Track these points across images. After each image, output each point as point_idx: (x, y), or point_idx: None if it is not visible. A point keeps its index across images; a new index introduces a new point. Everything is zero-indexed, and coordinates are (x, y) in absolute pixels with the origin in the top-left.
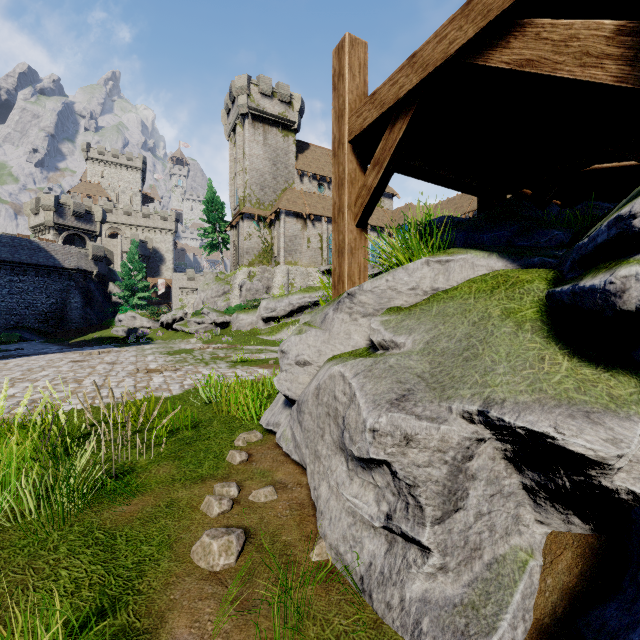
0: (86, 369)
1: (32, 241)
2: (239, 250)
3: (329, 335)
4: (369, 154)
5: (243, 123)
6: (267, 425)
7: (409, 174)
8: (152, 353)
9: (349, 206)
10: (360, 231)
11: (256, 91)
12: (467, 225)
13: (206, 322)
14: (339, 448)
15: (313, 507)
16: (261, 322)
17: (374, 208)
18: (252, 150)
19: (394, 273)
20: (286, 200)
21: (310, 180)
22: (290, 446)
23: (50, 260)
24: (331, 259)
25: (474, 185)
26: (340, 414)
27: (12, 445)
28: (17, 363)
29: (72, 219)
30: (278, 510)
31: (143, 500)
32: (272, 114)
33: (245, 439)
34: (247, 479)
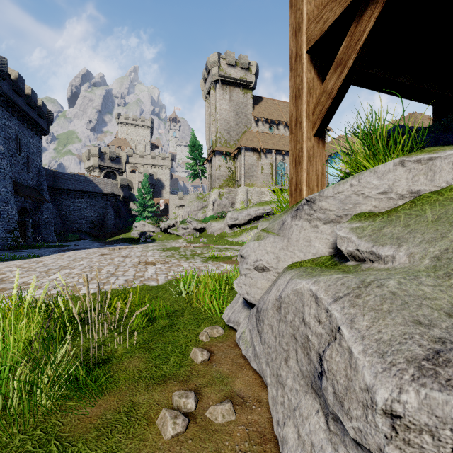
0: (107, 260)
1: (86, 177)
2: (212, 177)
3: (287, 242)
4: (326, 64)
5: (215, 87)
6: (228, 321)
7: (364, 85)
8: (152, 249)
9: (307, 115)
10: (318, 139)
11: (224, 63)
12: (434, 127)
13: (189, 228)
14: (311, 387)
15: (276, 442)
16: (227, 228)
17: (334, 114)
18: (221, 105)
19: (360, 177)
20: (245, 139)
21: (263, 123)
22: (249, 351)
23: (96, 188)
24: (279, 181)
25: (433, 91)
26: (313, 347)
27: (22, 329)
28: (69, 255)
29: (108, 162)
30: (236, 439)
31: (107, 401)
32: (235, 78)
33: (208, 334)
34: (206, 385)
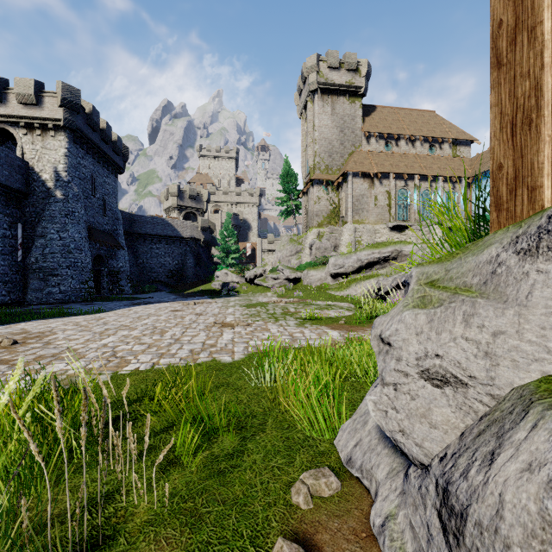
0: (177, 319)
1: (163, 219)
2: (309, 213)
3: (518, 315)
4: None
5: (313, 99)
6: (348, 463)
7: None
8: (233, 305)
9: None
10: None
11: (324, 67)
12: None
13: (280, 278)
14: None
15: None
16: (329, 278)
17: None
18: (321, 121)
19: None
20: (353, 162)
21: (377, 140)
22: None
23: (174, 232)
24: (399, 215)
25: None
26: None
27: None
28: (136, 310)
29: (188, 201)
30: None
31: None
32: (339, 84)
33: (309, 488)
34: None
